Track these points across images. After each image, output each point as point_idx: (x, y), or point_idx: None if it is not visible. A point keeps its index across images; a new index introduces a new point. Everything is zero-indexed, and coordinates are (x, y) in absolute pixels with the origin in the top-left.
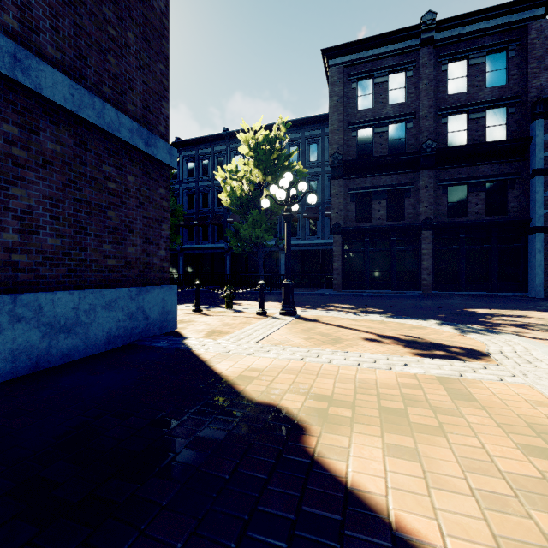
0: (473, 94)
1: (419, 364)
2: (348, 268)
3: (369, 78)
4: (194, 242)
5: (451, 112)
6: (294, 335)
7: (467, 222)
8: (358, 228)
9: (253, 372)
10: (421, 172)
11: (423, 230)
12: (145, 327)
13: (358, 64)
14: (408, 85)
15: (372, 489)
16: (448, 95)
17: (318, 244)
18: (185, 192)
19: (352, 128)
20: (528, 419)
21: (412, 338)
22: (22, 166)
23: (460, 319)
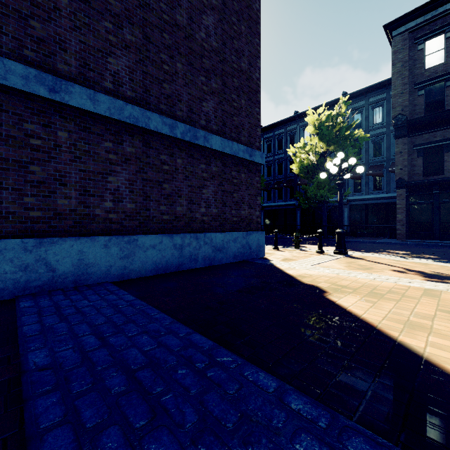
0: None
1: (421, 283)
2: (413, 219)
3: (439, 34)
4: (272, 201)
5: None
6: (338, 264)
7: None
8: (425, 181)
9: (306, 275)
10: None
11: None
12: (250, 253)
13: (425, 25)
14: None
15: (346, 305)
16: None
17: (383, 198)
18: (265, 164)
19: (418, 87)
20: None
21: (437, 273)
22: (206, 180)
23: None
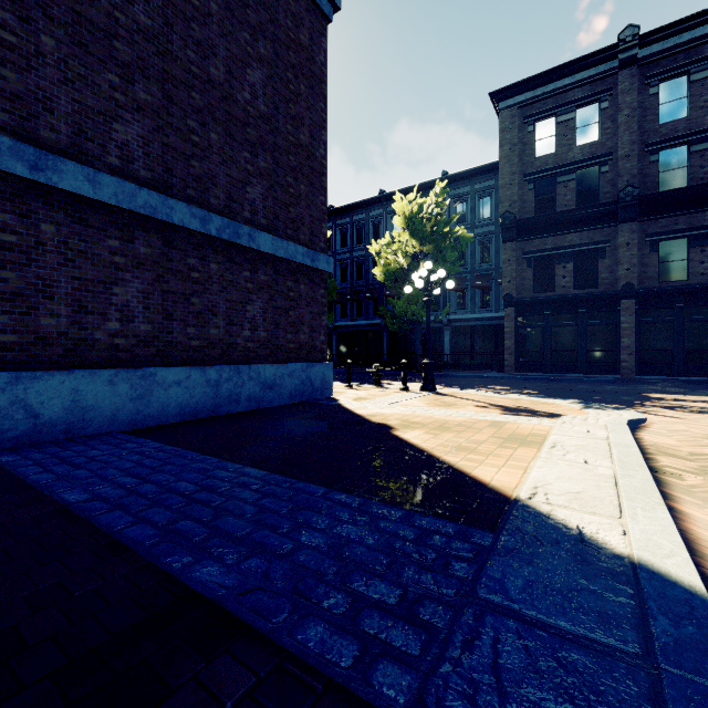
0: (697, 119)
1: (495, 416)
2: (523, 347)
3: (550, 117)
4: (348, 319)
5: (663, 146)
6: (421, 402)
7: (685, 286)
8: (535, 299)
9: (379, 414)
10: (620, 226)
11: (622, 299)
12: (312, 392)
13: (536, 102)
14: (603, 119)
15: (410, 439)
16: (659, 125)
17: (491, 318)
18: (338, 264)
19: (528, 179)
20: (520, 434)
21: (519, 407)
22: (251, 293)
23: (611, 401)
